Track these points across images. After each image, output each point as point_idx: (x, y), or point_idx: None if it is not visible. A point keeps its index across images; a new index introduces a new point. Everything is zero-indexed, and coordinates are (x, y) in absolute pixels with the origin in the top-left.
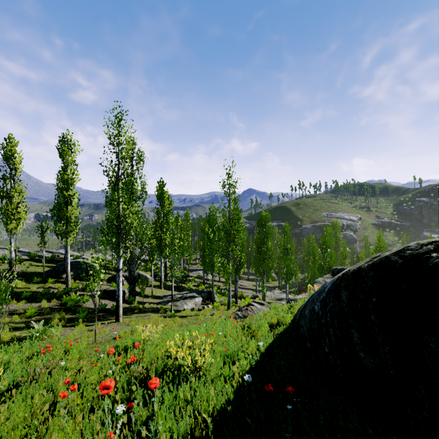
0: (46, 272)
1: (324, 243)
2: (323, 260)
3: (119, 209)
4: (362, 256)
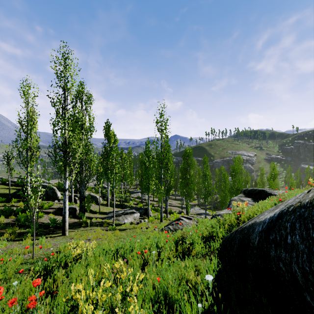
0: (13, 193)
1: (233, 171)
2: (233, 184)
3: (65, 136)
4: (259, 181)
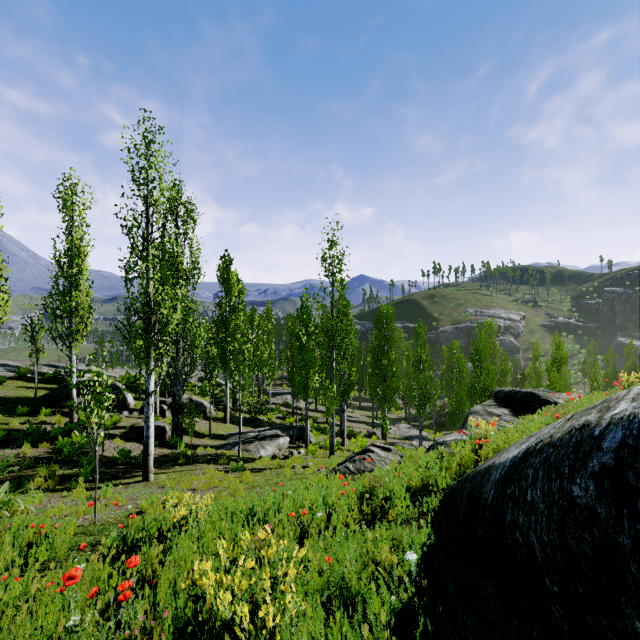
0: (41, 398)
1: (476, 353)
2: (475, 379)
3: (148, 292)
4: (530, 372)
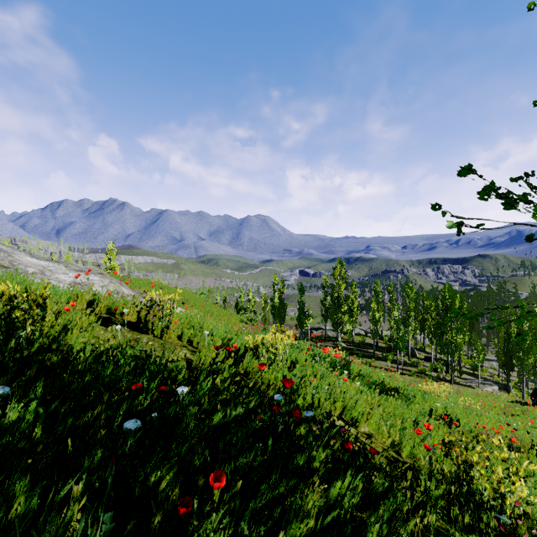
0: (390, 348)
1: None
2: None
3: (452, 336)
4: None
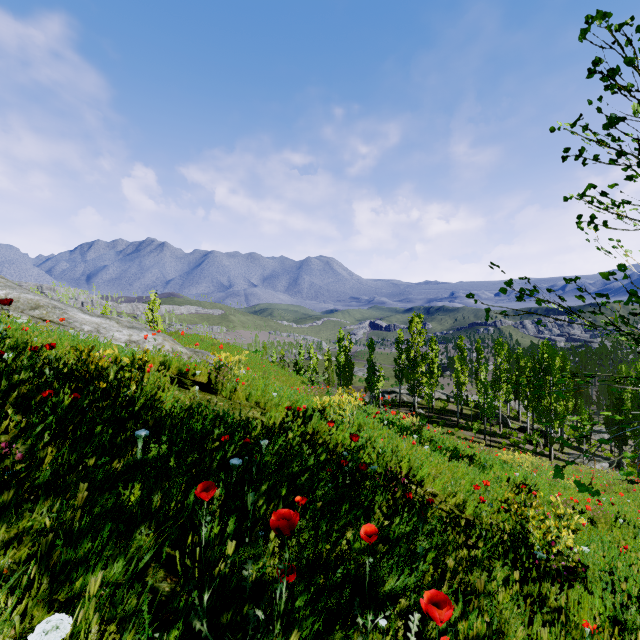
0: (477, 416)
1: None
2: None
3: (550, 402)
4: None
